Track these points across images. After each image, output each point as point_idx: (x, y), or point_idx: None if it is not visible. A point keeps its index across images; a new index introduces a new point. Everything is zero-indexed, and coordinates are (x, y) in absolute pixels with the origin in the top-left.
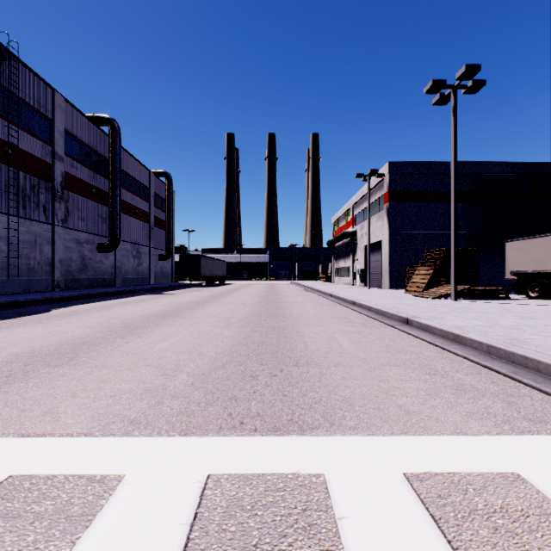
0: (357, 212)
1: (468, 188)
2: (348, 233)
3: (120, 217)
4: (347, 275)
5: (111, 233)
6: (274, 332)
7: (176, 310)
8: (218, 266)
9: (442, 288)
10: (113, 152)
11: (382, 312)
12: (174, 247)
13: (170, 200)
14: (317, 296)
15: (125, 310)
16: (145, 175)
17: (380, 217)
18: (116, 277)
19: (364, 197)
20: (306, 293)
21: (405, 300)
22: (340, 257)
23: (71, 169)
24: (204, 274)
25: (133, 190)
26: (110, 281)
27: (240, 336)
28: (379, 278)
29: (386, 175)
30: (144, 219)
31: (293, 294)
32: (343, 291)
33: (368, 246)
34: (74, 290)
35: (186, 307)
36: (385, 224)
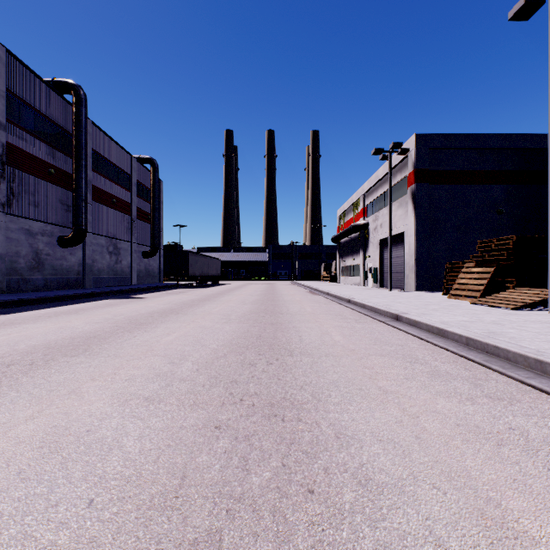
0: (369, 201)
1: (513, 167)
2: (358, 226)
3: (86, 204)
4: (356, 274)
5: (74, 223)
6: (268, 442)
7: (108, 332)
8: (210, 264)
9: (516, 293)
10: (77, 125)
11: (485, 345)
12: (162, 243)
13: (155, 189)
14: (329, 302)
15: (21, 332)
16: (124, 159)
17: (401, 204)
18: (85, 277)
19: (379, 183)
20: (312, 296)
21: (474, 311)
22: (347, 254)
23: (18, 141)
24: (193, 273)
25: (108, 176)
26: (77, 282)
27: (153, 477)
28: (399, 278)
29: (412, 150)
30: (123, 210)
31: (296, 298)
32: (361, 295)
33: (390, 238)
34: (18, 293)
35: (131, 325)
36: (409, 211)
